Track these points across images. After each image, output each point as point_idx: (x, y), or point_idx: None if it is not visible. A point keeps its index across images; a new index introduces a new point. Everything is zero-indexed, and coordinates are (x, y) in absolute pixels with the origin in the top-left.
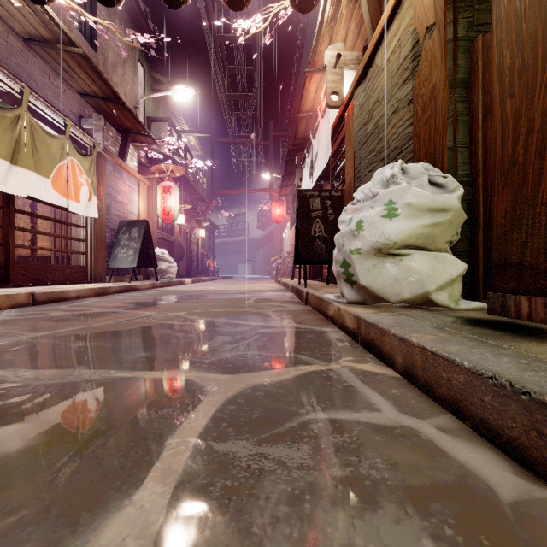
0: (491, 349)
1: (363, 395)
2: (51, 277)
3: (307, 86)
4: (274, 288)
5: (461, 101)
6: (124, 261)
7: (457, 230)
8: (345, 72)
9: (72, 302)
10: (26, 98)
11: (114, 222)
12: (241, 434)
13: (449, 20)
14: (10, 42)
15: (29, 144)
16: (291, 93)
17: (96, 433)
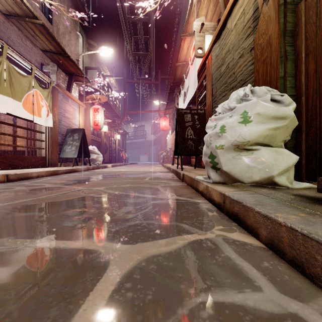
0: None
1: (241, 269)
2: (23, 163)
3: (182, 45)
4: (162, 170)
5: (289, 45)
6: (69, 153)
7: (290, 132)
8: (206, 36)
9: (33, 180)
10: (5, 51)
11: (63, 130)
12: None
13: None
14: None
15: (7, 80)
16: (172, 52)
17: None
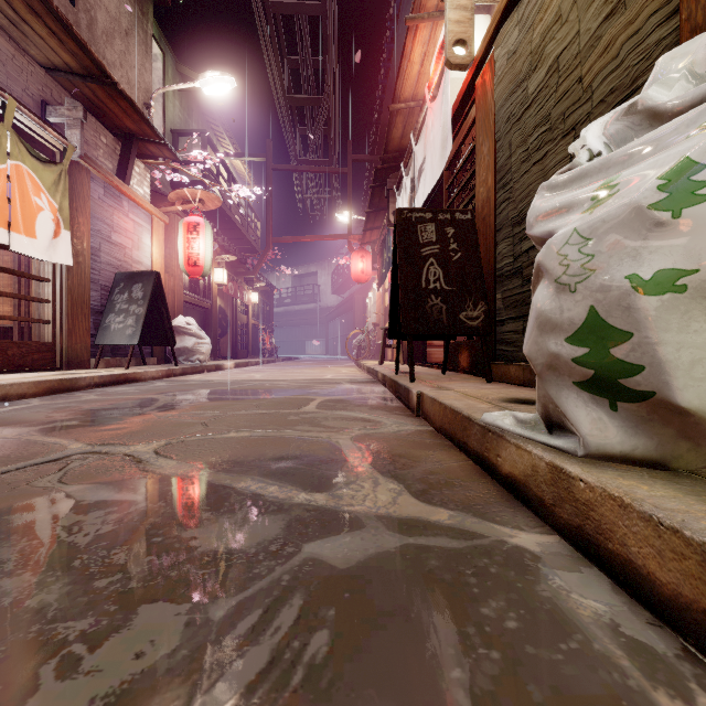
0: None
1: None
2: None
3: (408, 51)
4: (355, 377)
5: None
6: (119, 334)
7: None
8: (474, 17)
9: None
10: None
11: (106, 275)
12: None
13: None
14: None
15: None
16: (379, 95)
17: None
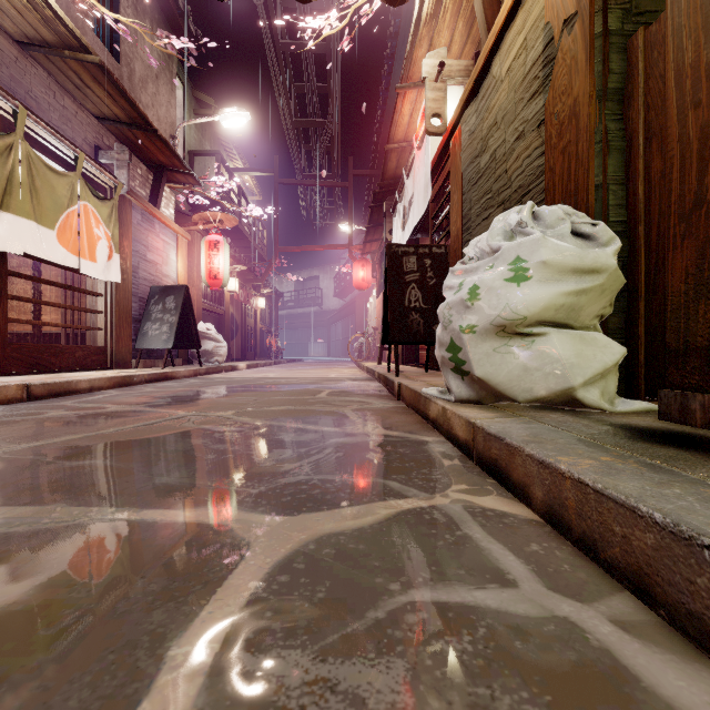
0: (692, 488)
1: (488, 554)
2: (57, 362)
3: (399, 107)
4: (356, 376)
5: (614, 120)
6: (156, 339)
7: (611, 299)
8: (450, 88)
9: (82, 397)
10: (22, 122)
11: (143, 288)
12: (294, 636)
13: (598, 7)
14: (1, 46)
15: (26, 183)
16: (378, 119)
17: (56, 634)
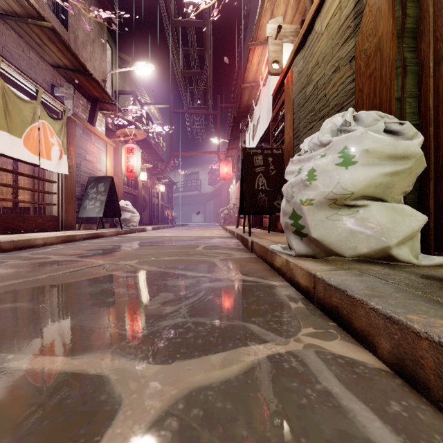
0: None
1: (353, 418)
2: (24, 226)
3: (250, 59)
4: (222, 235)
5: (410, 51)
6: (92, 211)
7: (414, 180)
8: (284, 44)
9: (37, 250)
10: None
11: (83, 178)
12: None
13: None
14: None
15: (1, 106)
16: (236, 70)
17: None
